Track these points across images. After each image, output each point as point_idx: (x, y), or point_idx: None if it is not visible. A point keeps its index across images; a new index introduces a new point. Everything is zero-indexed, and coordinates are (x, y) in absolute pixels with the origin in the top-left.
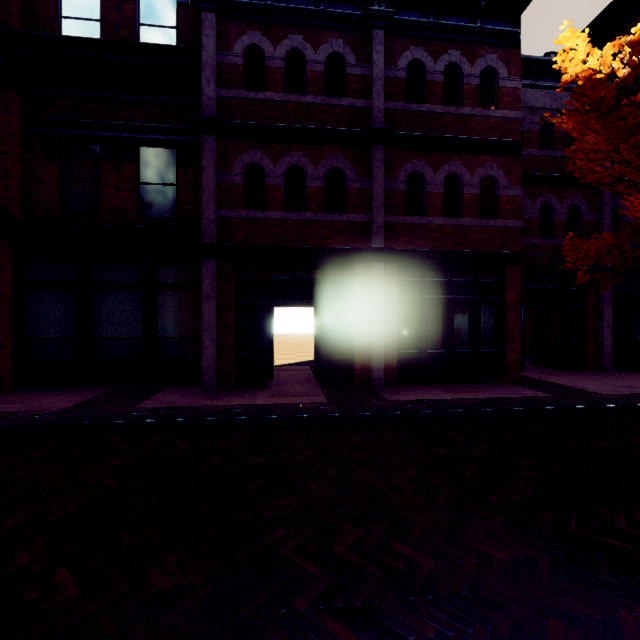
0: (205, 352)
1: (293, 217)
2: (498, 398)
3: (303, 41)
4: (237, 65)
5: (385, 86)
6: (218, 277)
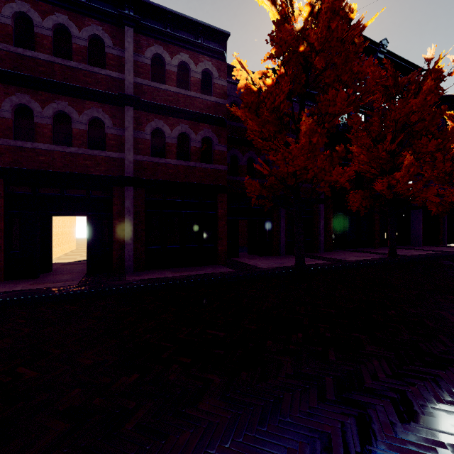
0: None
1: (59, 149)
2: (201, 274)
3: (68, 20)
4: (6, 24)
5: (136, 67)
6: None
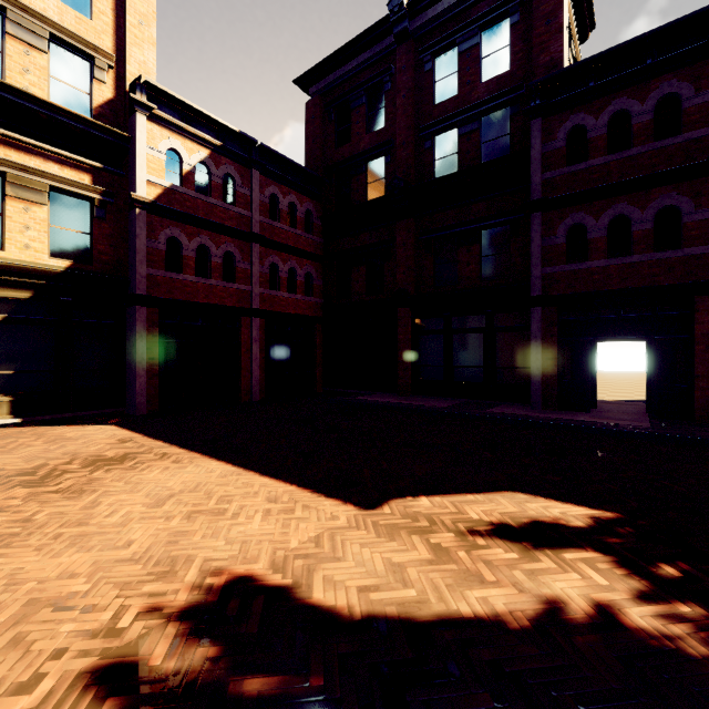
0: (533, 379)
1: (616, 262)
2: None
3: (627, 100)
4: (560, 148)
5: None
6: (543, 321)
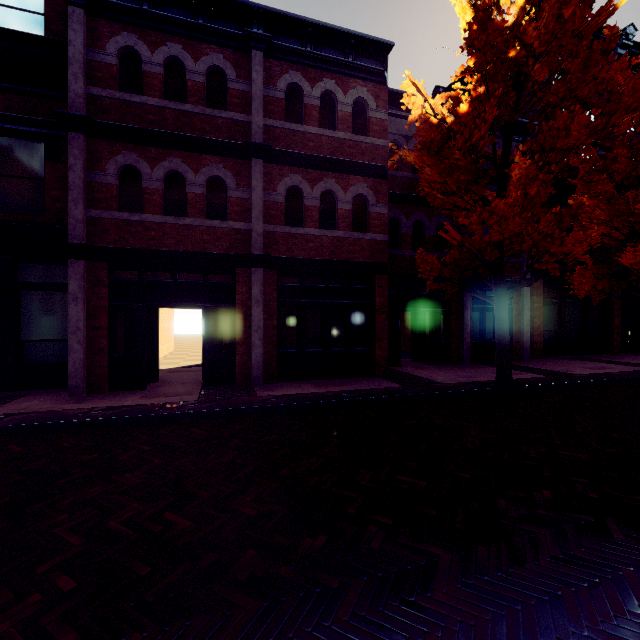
0: (72, 355)
1: (171, 221)
2: (356, 390)
3: (182, 50)
4: (110, 65)
5: (265, 104)
6: (89, 278)
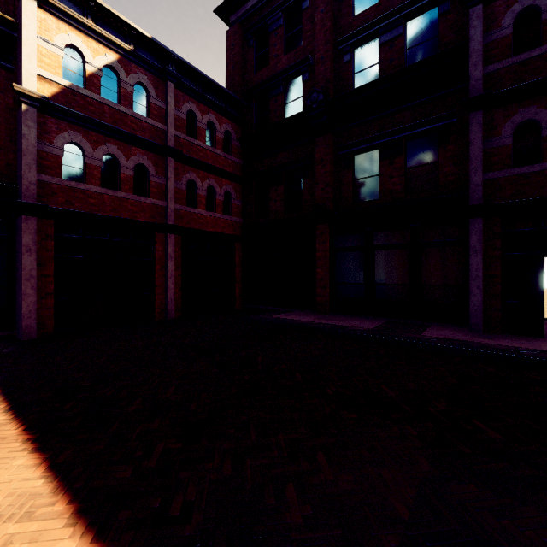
0: (472, 298)
1: None
2: None
3: None
4: (505, 36)
5: None
6: (484, 233)
